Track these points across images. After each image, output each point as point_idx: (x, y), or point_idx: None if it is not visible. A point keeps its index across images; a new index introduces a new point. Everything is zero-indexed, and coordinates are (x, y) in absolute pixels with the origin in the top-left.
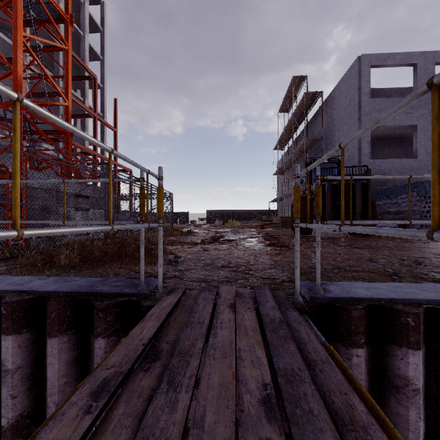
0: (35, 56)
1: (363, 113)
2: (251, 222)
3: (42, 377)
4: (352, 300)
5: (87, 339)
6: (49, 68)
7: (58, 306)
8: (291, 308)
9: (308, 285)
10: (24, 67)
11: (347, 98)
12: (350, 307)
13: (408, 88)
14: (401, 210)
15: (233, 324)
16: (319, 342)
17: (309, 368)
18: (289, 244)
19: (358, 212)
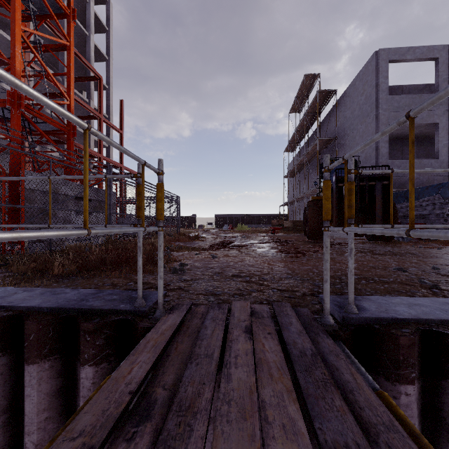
0: (35, 51)
1: (380, 110)
2: (260, 226)
3: (21, 410)
4: (394, 321)
5: (73, 366)
6: (55, 69)
7: (38, 326)
8: (322, 333)
9: (336, 301)
10: (24, 64)
11: (363, 96)
12: (395, 331)
13: (428, 85)
14: (423, 214)
15: (251, 358)
16: (371, 390)
17: (369, 439)
18: (304, 250)
19: (379, 215)
